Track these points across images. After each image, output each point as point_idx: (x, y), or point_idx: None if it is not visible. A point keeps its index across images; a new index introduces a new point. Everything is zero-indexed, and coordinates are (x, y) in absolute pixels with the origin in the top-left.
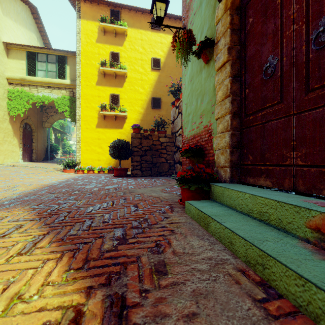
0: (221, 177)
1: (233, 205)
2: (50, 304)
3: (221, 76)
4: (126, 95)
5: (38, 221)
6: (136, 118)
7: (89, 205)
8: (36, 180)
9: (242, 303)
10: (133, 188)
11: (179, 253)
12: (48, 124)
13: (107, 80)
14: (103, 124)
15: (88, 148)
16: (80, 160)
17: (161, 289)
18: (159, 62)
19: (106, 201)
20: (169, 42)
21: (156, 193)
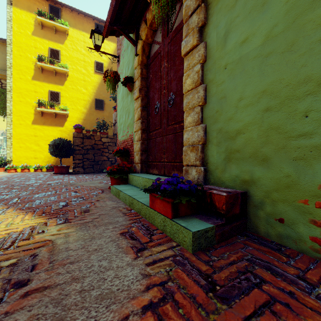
0: (136, 170)
1: (136, 185)
2: (30, 223)
3: (137, 105)
4: (68, 94)
5: None
6: (79, 117)
7: (35, 193)
8: None
9: (118, 214)
10: (74, 182)
11: (98, 206)
12: None
13: (46, 76)
14: (40, 120)
15: (22, 145)
16: (12, 157)
17: (85, 215)
18: (103, 66)
19: (50, 191)
20: (113, 49)
21: (94, 184)
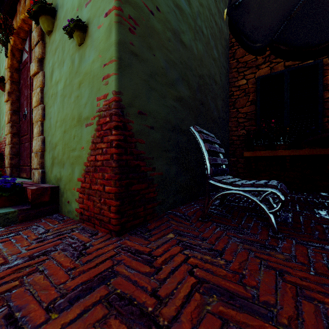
0: (7, 174)
1: None
2: None
3: (7, 108)
4: None
5: None
6: None
7: None
8: None
9: None
10: None
11: None
12: None
13: None
14: None
15: None
16: None
17: None
18: None
19: None
20: None
21: None
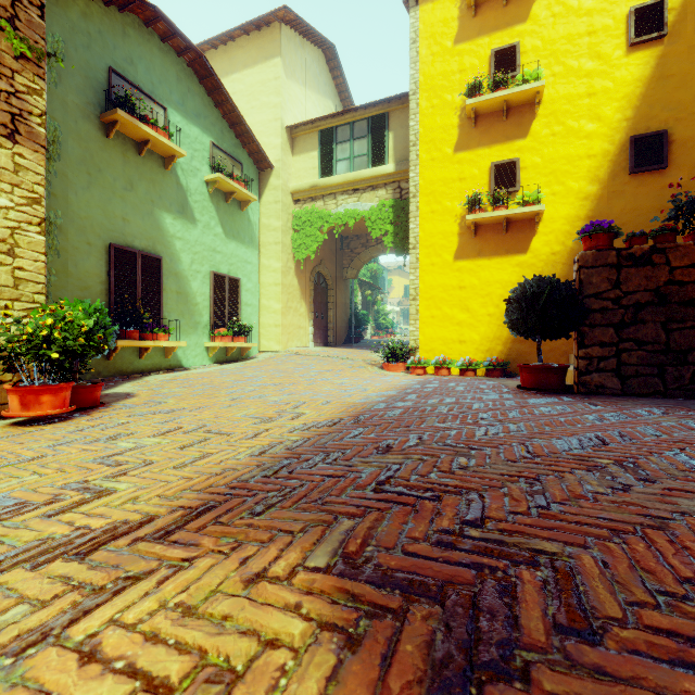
0: None
1: None
2: None
3: None
4: (539, 156)
5: None
6: (572, 215)
7: None
8: (336, 387)
9: None
10: None
11: None
12: (352, 272)
13: (484, 132)
14: (472, 247)
15: (435, 311)
16: (417, 341)
17: None
18: (662, 10)
19: None
20: None
21: None
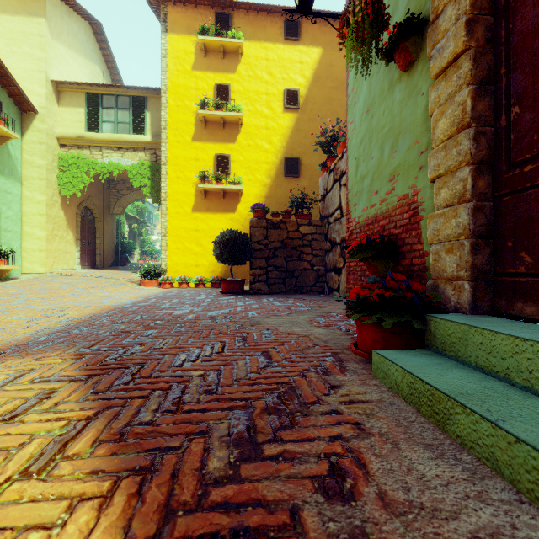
0: (445, 300)
1: (498, 370)
2: None
3: (446, 88)
4: (241, 156)
5: (83, 384)
6: (258, 194)
7: (178, 350)
8: (98, 298)
9: None
10: (257, 315)
11: (399, 505)
12: (119, 209)
13: (211, 132)
14: (203, 205)
15: (180, 245)
16: (167, 265)
17: None
18: (298, 95)
19: (211, 342)
20: (315, 60)
21: (300, 328)
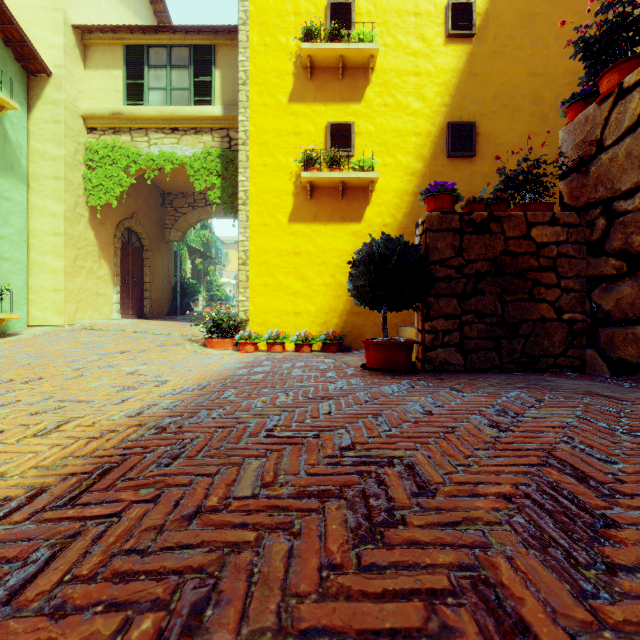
0: None
1: None
2: None
3: None
4: (372, 124)
5: None
6: (401, 189)
7: None
8: (118, 379)
9: None
10: None
11: None
12: (176, 234)
13: (320, 87)
14: (307, 210)
15: (268, 279)
16: (248, 313)
17: None
18: (471, 12)
19: None
20: None
21: None
